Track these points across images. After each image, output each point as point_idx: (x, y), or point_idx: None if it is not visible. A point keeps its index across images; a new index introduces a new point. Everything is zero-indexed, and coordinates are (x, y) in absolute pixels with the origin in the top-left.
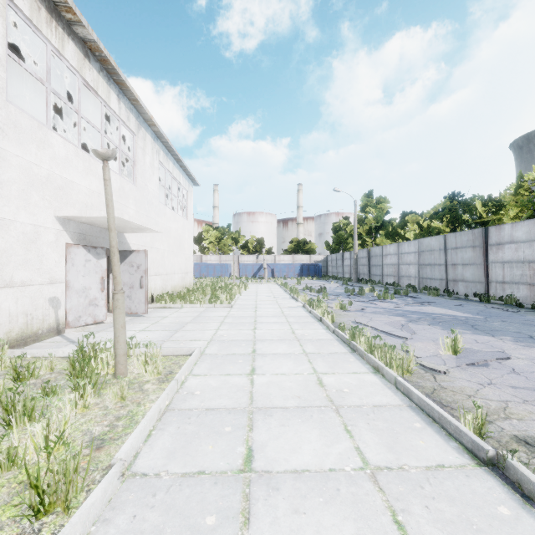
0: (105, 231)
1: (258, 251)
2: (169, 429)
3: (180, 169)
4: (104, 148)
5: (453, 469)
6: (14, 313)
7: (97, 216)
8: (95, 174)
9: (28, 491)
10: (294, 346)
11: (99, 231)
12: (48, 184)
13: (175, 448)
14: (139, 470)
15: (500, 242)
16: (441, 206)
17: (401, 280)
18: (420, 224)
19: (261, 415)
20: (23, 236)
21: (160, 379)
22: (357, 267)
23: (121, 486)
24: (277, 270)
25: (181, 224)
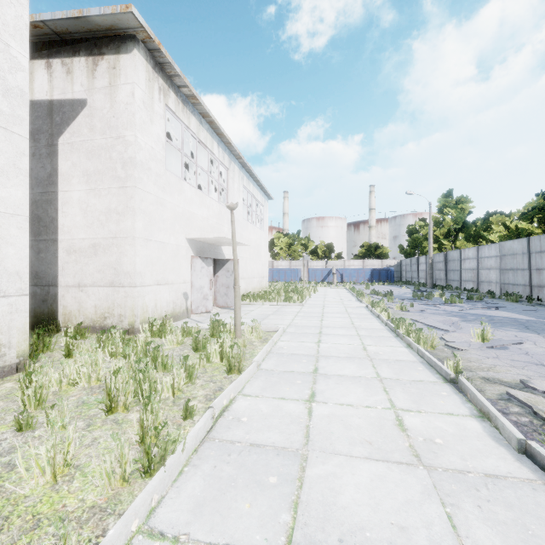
0: (211, 246)
1: (327, 256)
2: (273, 358)
3: (258, 188)
4: (230, 202)
5: (428, 382)
6: (168, 301)
7: (212, 237)
8: (205, 205)
9: (219, 369)
10: (351, 331)
11: (207, 246)
12: (182, 217)
13: (278, 364)
14: (263, 368)
15: None
16: (532, 205)
17: (481, 286)
18: (506, 225)
19: (323, 358)
20: (172, 252)
21: (261, 341)
22: (432, 272)
23: (257, 371)
24: (347, 275)
25: (259, 235)
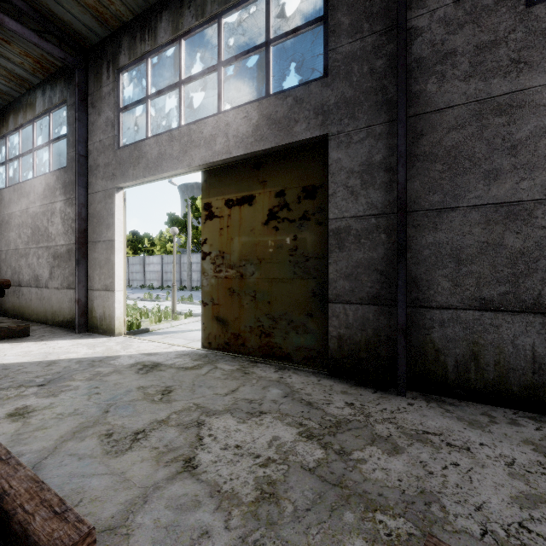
0: None
1: None
2: None
3: None
4: None
5: None
6: None
7: None
8: None
9: None
10: None
11: None
12: None
13: None
14: None
15: (149, 263)
16: (128, 238)
17: None
18: None
19: None
20: None
21: None
22: None
23: None
24: None
25: None
